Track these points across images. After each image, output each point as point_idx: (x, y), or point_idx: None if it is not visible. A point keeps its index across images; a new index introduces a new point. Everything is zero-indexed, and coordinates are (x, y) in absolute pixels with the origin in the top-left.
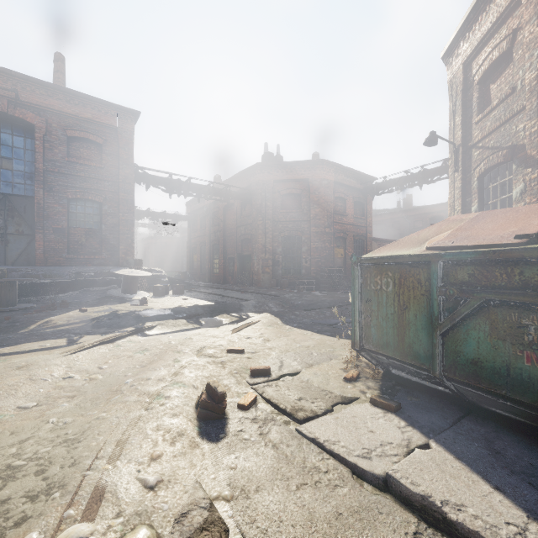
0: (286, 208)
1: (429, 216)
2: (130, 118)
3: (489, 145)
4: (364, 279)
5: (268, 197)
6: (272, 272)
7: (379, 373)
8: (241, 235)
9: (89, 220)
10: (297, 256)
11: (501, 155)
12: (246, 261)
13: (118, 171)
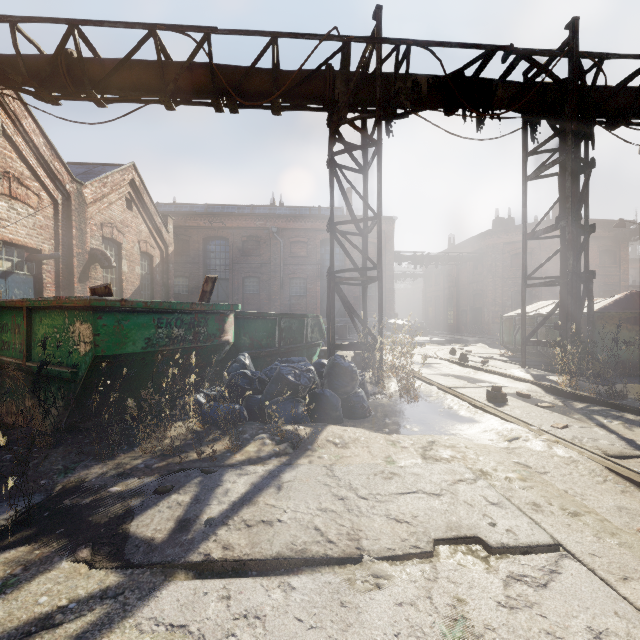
0: (516, 265)
1: None
2: (392, 222)
3: None
4: (503, 323)
5: (498, 258)
6: None
7: (513, 355)
8: (473, 291)
9: (369, 290)
10: None
11: None
12: (478, 313)
13: (385, 258)
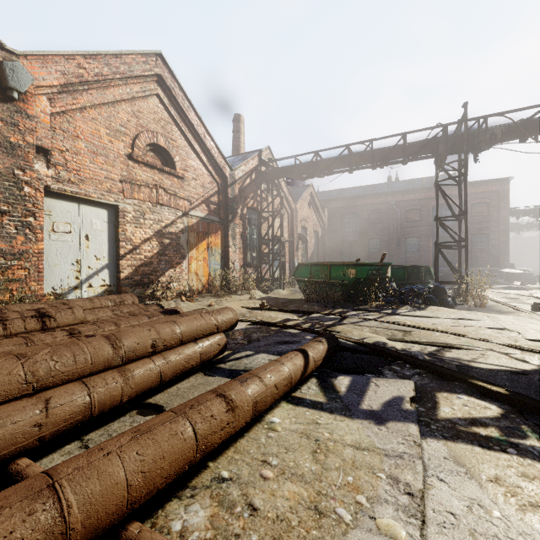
0: None
1: None
2: (506, 182)
3: None
4: None
5: None
6: None
7: None
8: None
9: (481, 244)
10: None
11: None
12: None
13: (498, 215)
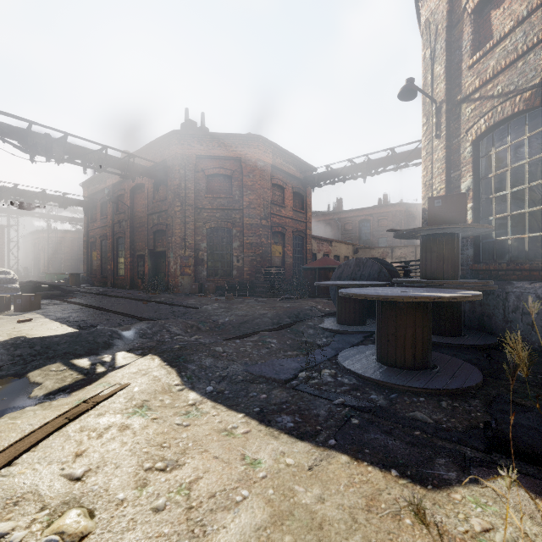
0: (212, 192)
1: (358, 219)
2: None
3: (494, 93)
4: None
5: (189, 177)
6: (195, 274)
7: None
8: (153, 226)
9: None
10: (226, 254)
11: (520, 101)
12: (161, 260)
13: None
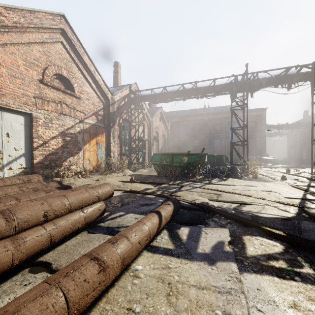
0: None
1: None
2: (264, 110)
3: None
4: None
5: None
6: None
7: None
8: None
9: (252, 143)
10: None
11: None
12: None
13: (260, 127)
